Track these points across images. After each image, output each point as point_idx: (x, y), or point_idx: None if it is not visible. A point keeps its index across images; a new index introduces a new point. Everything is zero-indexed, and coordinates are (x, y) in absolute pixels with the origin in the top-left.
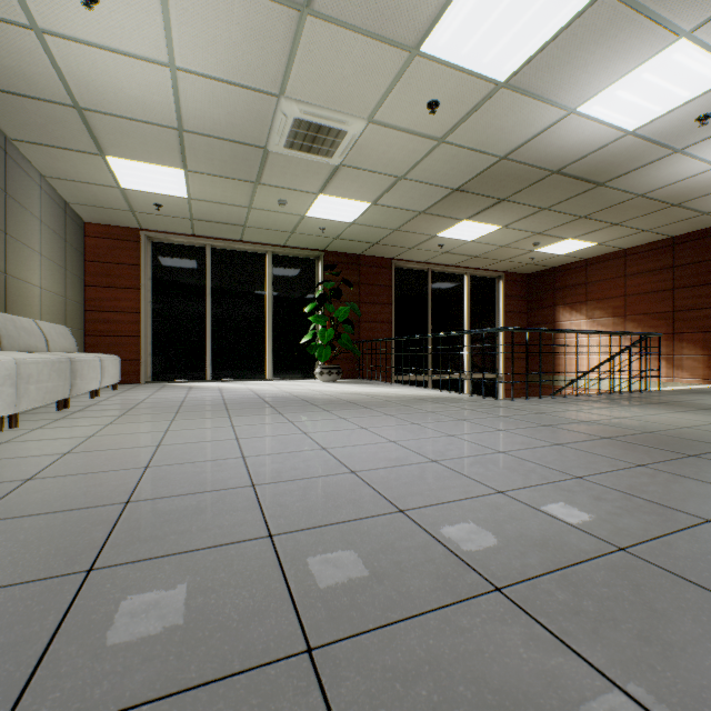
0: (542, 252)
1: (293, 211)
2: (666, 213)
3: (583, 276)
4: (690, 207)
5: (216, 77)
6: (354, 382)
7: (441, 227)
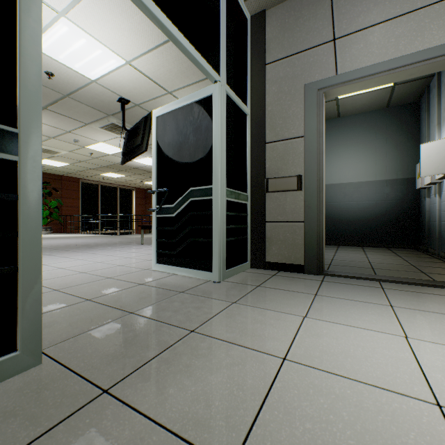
0: (147, 183)
1: None
2: None
3: None
4: None
5: None
6: (60, 234)
7: (102, 173)
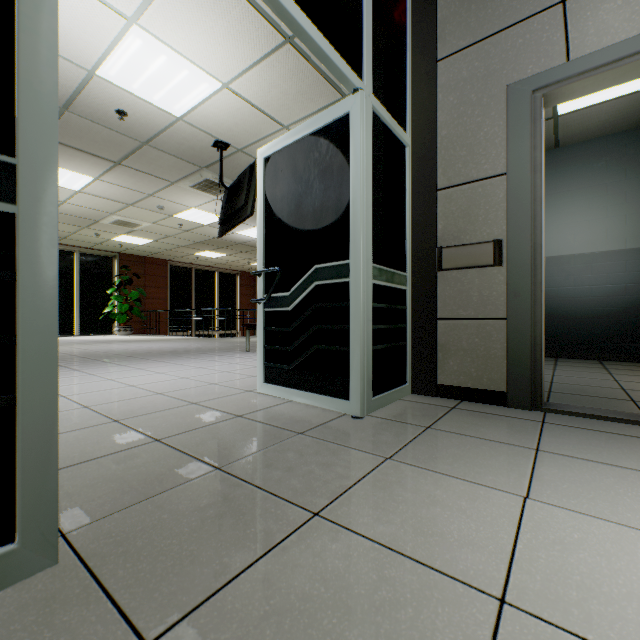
0: (255, 265)
1: (104, 237)
2: None
3: None
4: None
5: (84, 206)
6: (143, 335)
7: (196, 252)
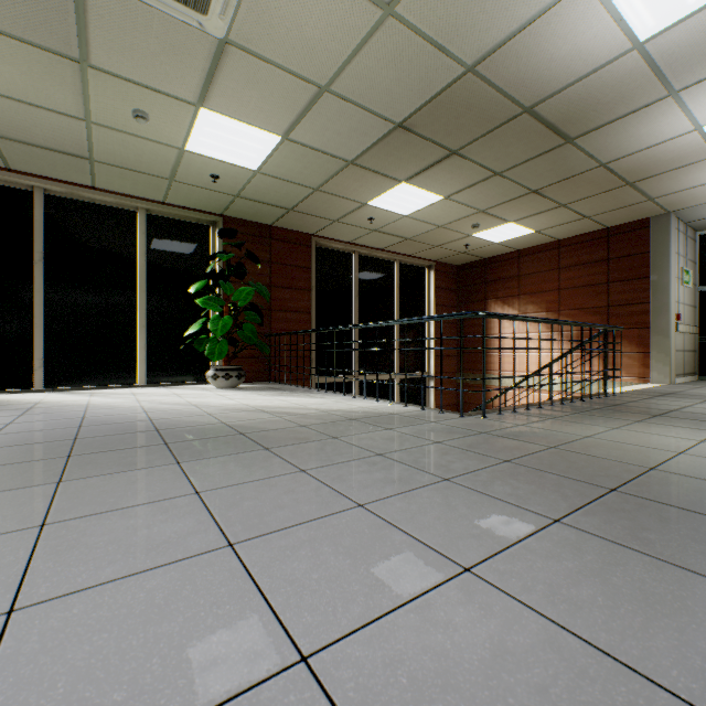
0: (479, 238)
1: (164, 138)
2: (615, 195)
3: (516, 268)
4: (642, 188)
5: None
6: (262, 388)
7: (374, 190)
